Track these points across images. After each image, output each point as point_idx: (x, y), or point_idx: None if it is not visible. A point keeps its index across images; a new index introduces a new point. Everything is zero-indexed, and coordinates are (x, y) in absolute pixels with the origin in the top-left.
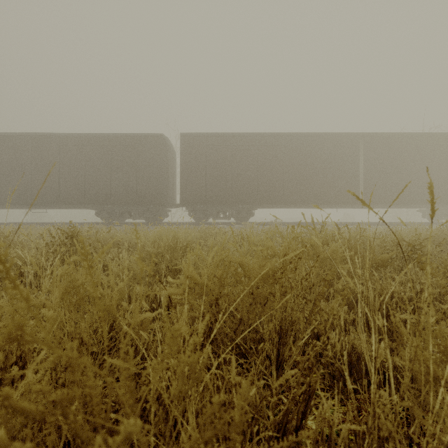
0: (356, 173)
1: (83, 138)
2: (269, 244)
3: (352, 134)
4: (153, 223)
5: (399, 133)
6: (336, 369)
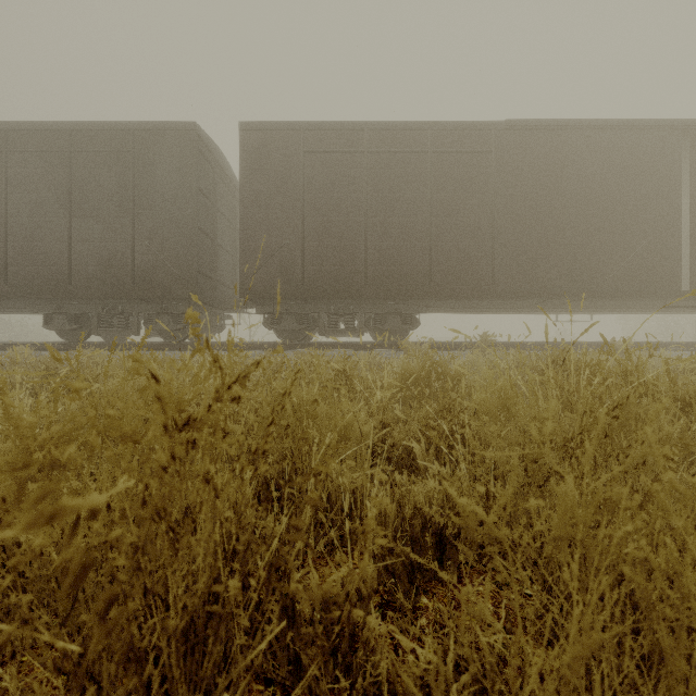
0: (673, 222)
1: (2, 134)
2: None
3: (665, 122)
4: (182, 344)
5: None
6: None
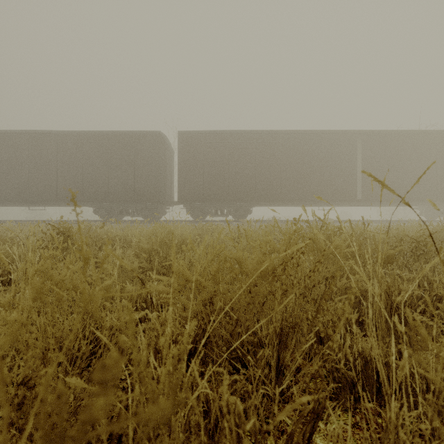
0: (354, 171)
1: (81, 135)
2: (267, 239)
3: (350, 131)
4: (151, 221)
5: (397, 130)
6: (342, 376)
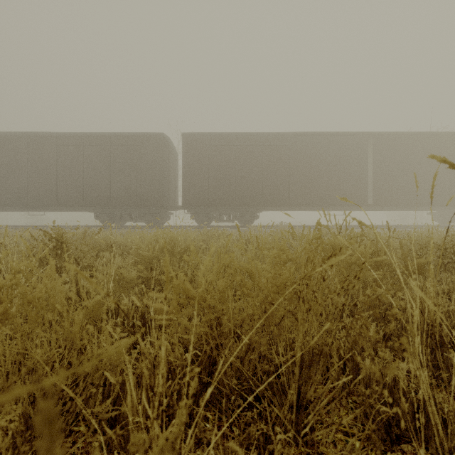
0: (365, 174)
1: (81, 137)
2: (281, 247)
3: (360, 133)
4: (154, 226)
5: (409, 132)
6: (375, 412)
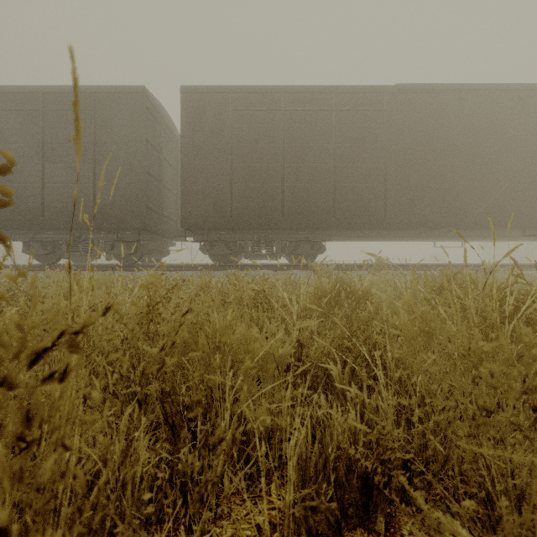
0: (531, 167)
1: None
2: None
3: (524, 86)
4: (134, 266)
5: None
6: None
